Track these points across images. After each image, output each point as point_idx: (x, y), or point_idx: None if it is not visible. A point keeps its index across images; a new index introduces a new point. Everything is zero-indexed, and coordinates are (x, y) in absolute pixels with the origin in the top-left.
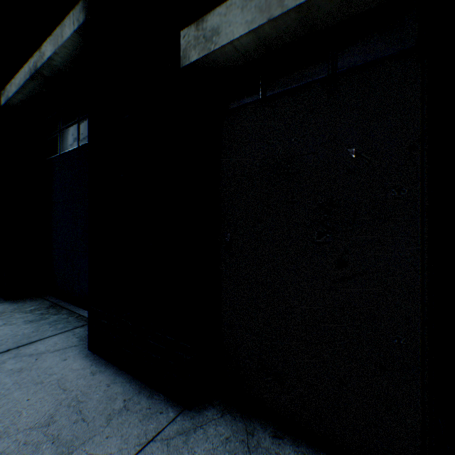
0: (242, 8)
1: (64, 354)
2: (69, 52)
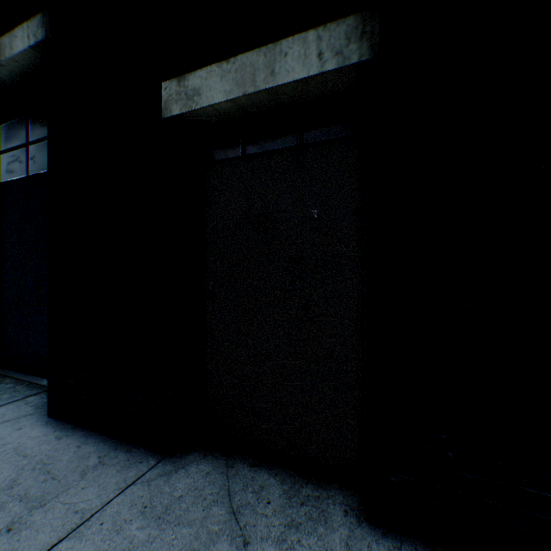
0: (221, 77)
1: (18, 424)
2: (20, 66)
